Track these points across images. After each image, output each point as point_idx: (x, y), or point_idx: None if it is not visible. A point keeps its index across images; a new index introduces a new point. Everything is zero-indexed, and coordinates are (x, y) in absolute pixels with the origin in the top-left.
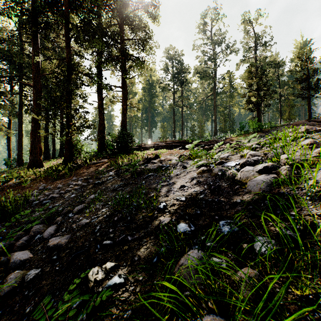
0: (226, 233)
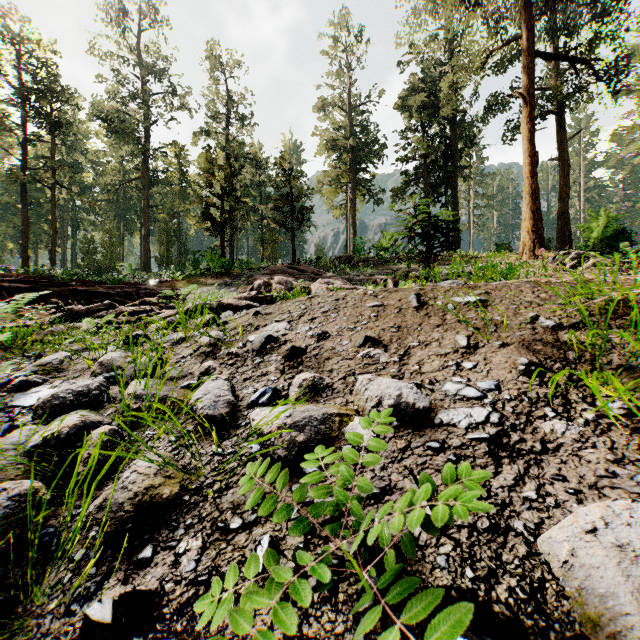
0: None
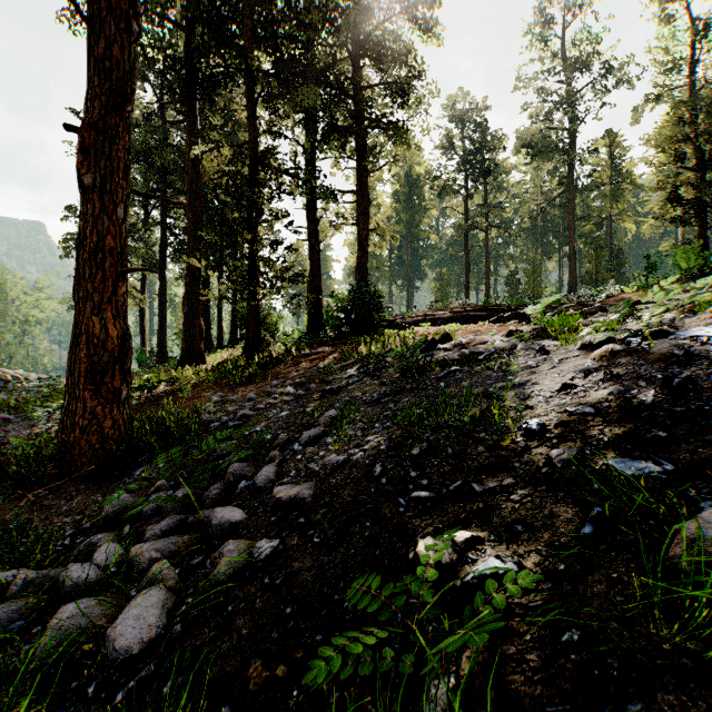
0: None
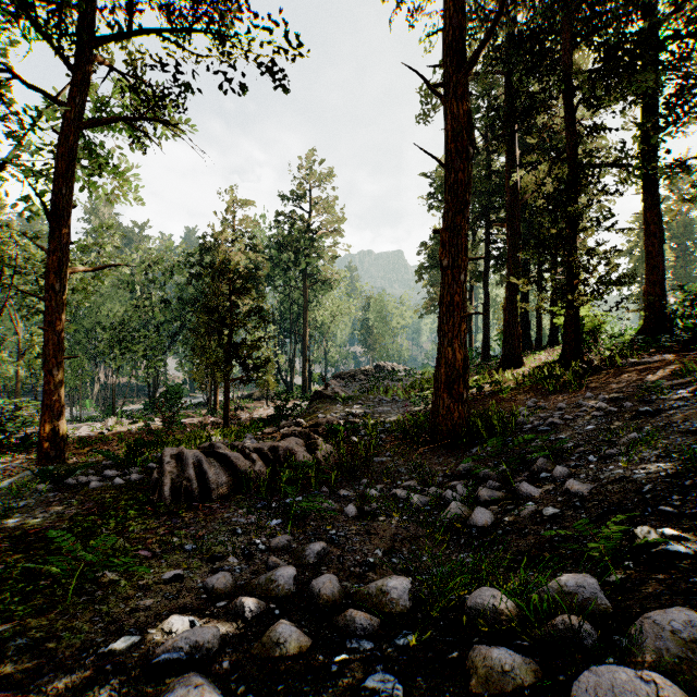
0: None
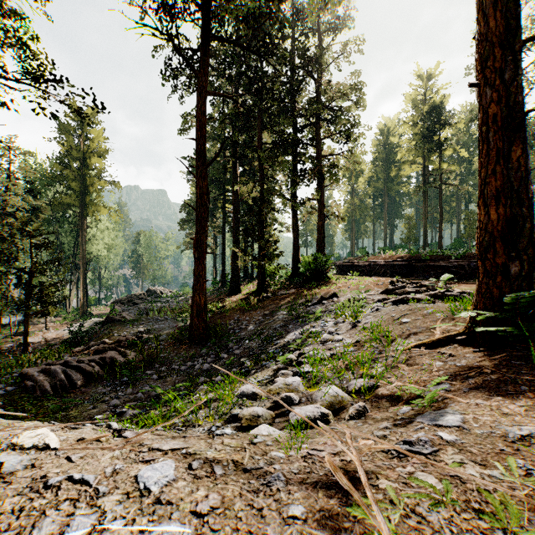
0: (274, 352)
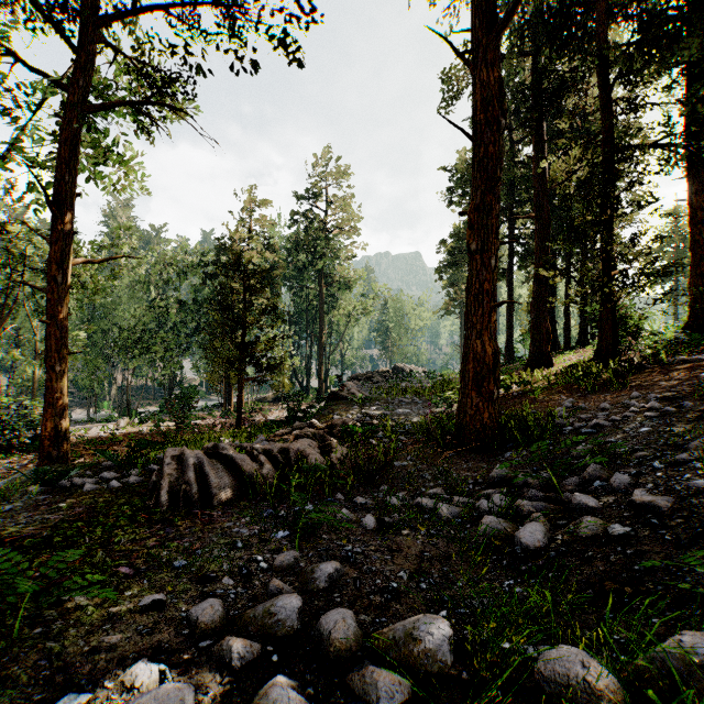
0: None
